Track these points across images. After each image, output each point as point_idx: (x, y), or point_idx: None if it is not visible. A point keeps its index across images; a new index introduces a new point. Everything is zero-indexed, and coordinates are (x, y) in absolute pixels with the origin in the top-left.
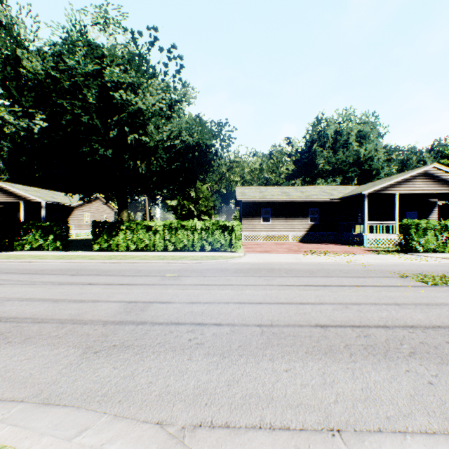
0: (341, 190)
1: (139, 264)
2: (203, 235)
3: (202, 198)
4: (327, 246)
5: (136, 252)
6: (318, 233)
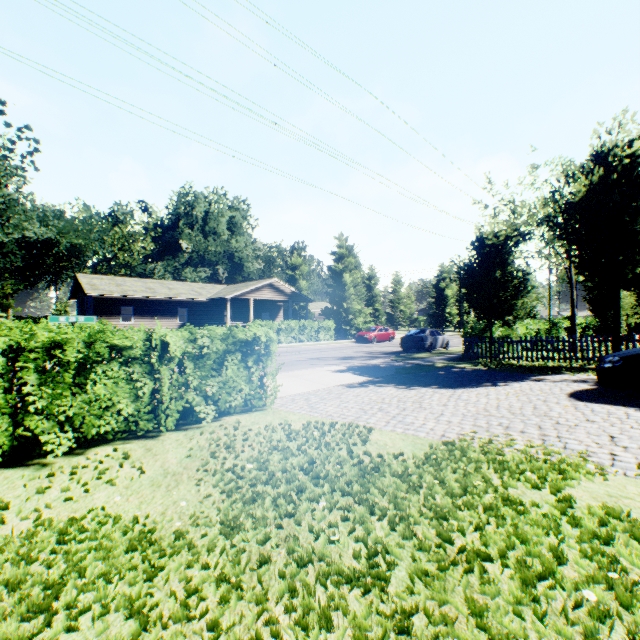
0: (210, 289)
1: None
2: None
3: None
4: None
5: None
6: None
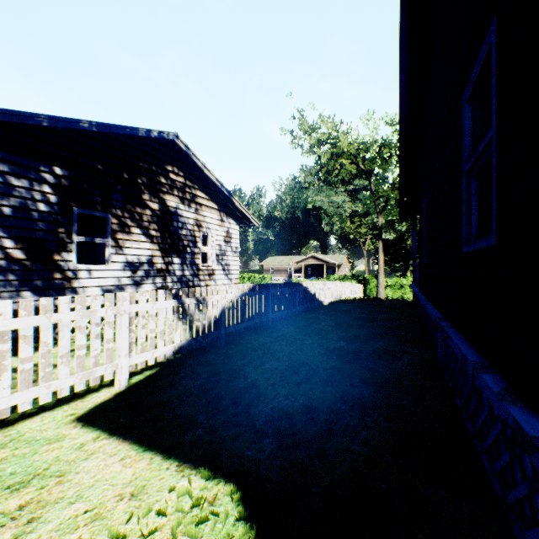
0: None
1: None
2: None
3: None
4: None
5: None
6: None
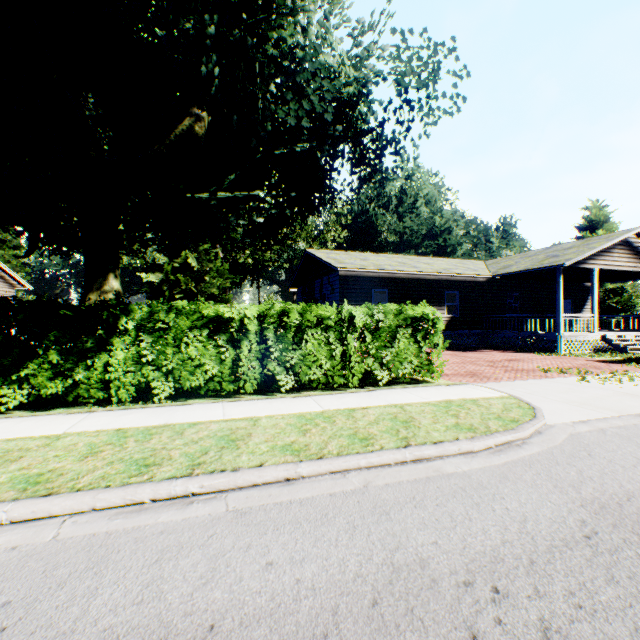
0: (473, 265)
1: (322, 487)
2: (367, 343)
3: (211, 272)
4: (511, 356)
5: (187, 407)
6: (457, 333)
